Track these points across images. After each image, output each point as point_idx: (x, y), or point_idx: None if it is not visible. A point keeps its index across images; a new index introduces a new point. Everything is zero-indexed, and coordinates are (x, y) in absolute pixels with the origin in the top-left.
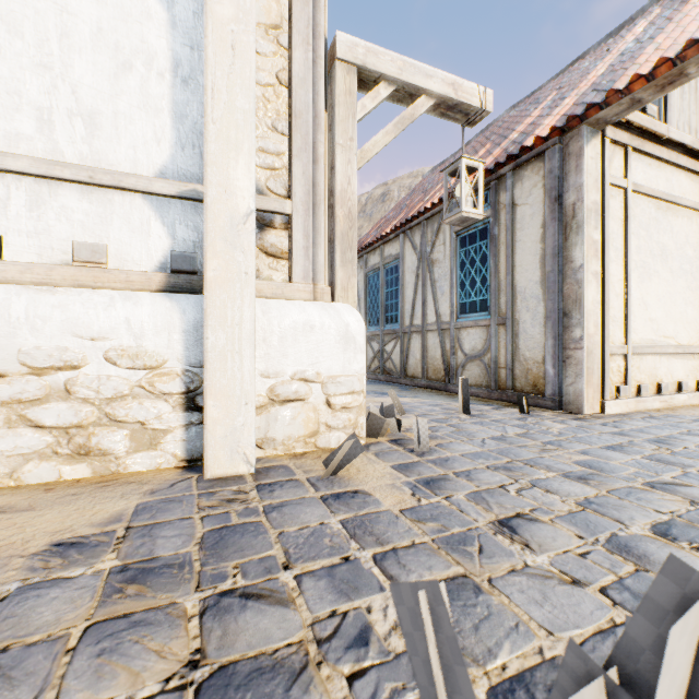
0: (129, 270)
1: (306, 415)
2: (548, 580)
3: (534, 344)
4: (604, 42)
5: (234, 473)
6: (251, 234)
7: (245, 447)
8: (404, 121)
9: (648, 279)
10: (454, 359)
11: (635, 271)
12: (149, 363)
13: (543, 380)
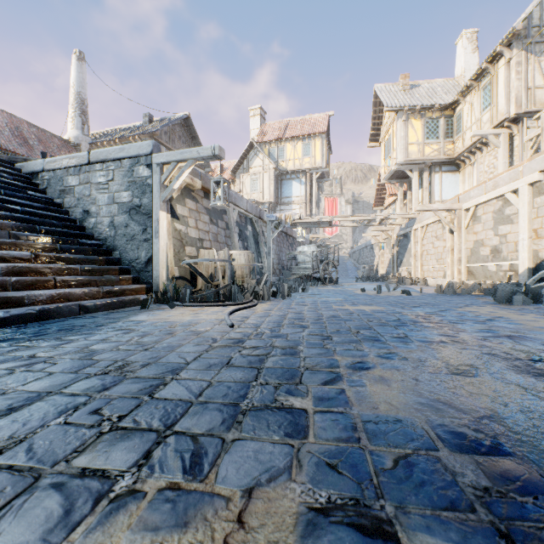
0: None
1: None
2: None
3: None
4: None
5: None
6: None
7: None
8: (537, 142)
9: None
10: None
11: None
12: None
13: None
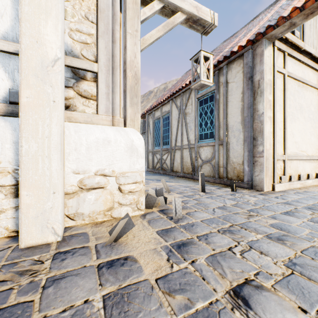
0: None
1: (105, 197)
2: None
3: (238, 154)
4: (268, 8)
5: (44, 242)
6: (58, 74)
7: (53, 223)
8: (168, 25)
9: (294, 121)
10: (197, 163)
11: (288, 117)
12: None
13: (242, 173)
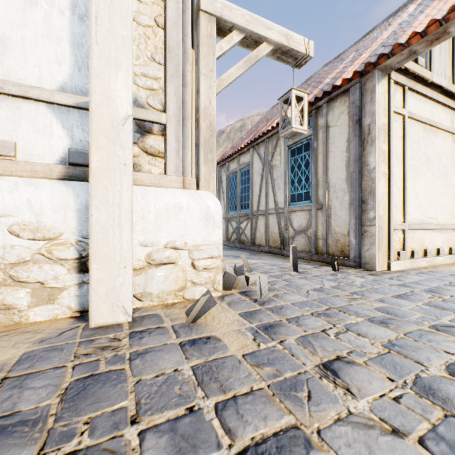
0: (34, 162)
1: (176, 274)
2: (371, 430)
3: (342, 222)
4: (386, 21)
5: (114, 322)
6: (129, 133)
7: (123, 301)
8: (251, 60)
9: (418, 178)
10: (287, 233)
11: (409, 172)
12: (47, 235)
13: (348, 247)
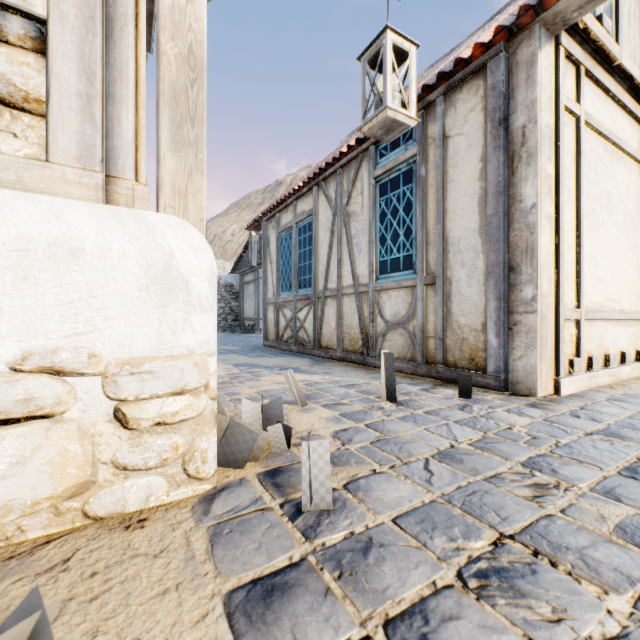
0: None
1: (58, 450)
2: None
3: (471, 307)
4: None
5: None
6: None
7: None
8: None
9: (596, 231)
10: (374, 327)
11: (585, 220)
12: None
13: (483, 353)
